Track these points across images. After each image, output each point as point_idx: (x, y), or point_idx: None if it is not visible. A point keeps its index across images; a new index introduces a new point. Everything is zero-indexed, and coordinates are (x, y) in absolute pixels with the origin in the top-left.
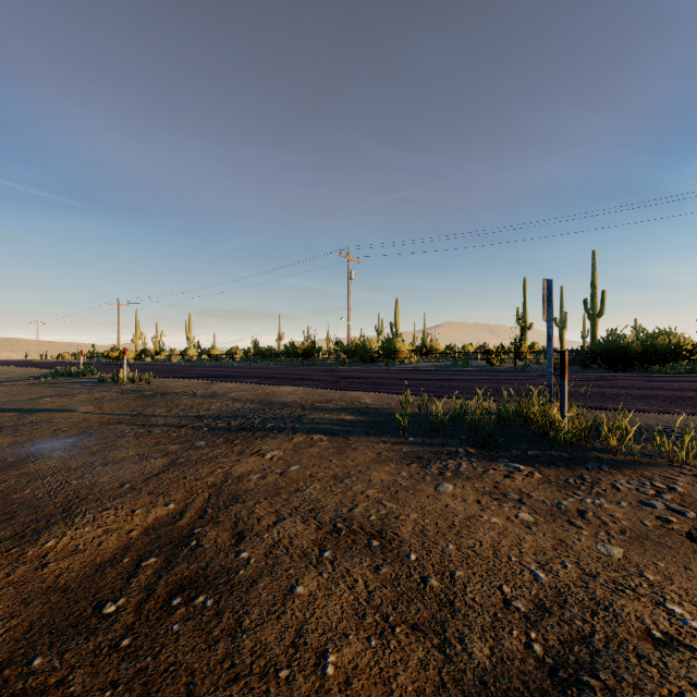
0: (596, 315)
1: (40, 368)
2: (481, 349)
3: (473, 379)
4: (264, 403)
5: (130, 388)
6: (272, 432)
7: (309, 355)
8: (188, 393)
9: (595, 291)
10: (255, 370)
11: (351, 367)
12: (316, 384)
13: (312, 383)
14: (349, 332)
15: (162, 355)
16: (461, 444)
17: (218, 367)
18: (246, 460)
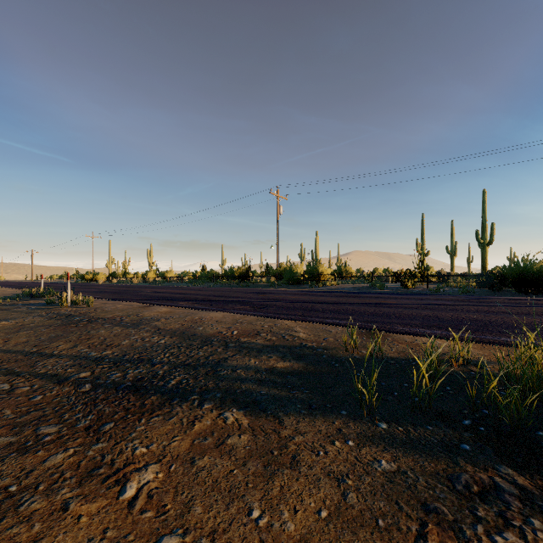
0: (486, 244)
1: (19, 289)
2: (386, 272)
3: (401, 304)
4: (184, 336)
5: (67, 311)
6: (170, 402)
7: (244, 278)
8: (115, 320)
9: (485, 223)
10: (195, 292)
11: (279, 288)
12: (246, 310)
13: (242, 308)
14: (277, 258)
15: (126, 277)
16: (482, 452)
17: (166, 288)
18: (80, 507)
